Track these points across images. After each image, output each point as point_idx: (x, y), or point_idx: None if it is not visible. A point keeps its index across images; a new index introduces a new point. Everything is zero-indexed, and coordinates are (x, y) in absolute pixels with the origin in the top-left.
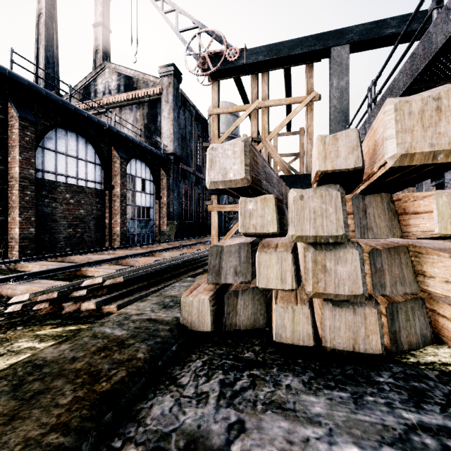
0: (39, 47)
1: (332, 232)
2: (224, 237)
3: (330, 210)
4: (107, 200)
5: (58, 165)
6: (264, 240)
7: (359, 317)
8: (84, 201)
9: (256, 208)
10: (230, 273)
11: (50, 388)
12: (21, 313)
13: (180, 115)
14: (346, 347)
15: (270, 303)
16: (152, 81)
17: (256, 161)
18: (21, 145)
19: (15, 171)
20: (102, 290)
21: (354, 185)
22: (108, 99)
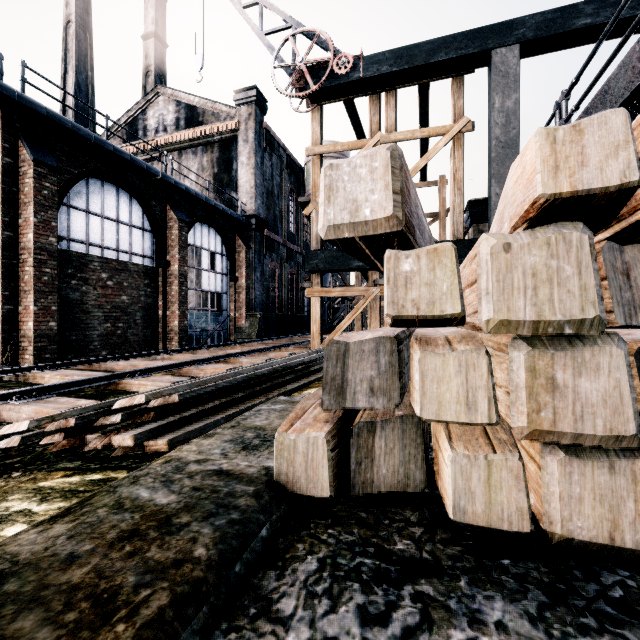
0: (68, 69)
1: (573, 314)
2: (330, 336)
3: (568, 270)
4: (160, 282)
5: (91, 231)
6: (416, 334)
7: (621, 479)
8: (128, 283)
9: (419, 268)
10: (361, 390)
11: (5, 638)
12: (23, 450)
13: (264, 161)
14: (595, 537)
15: (427, 442)
16: (225, 112)
17: (408, 190)
18: (37, 201)
19: (29, 239)
20: (146, 415)
21: (593, 230)
22: (162, 139)
